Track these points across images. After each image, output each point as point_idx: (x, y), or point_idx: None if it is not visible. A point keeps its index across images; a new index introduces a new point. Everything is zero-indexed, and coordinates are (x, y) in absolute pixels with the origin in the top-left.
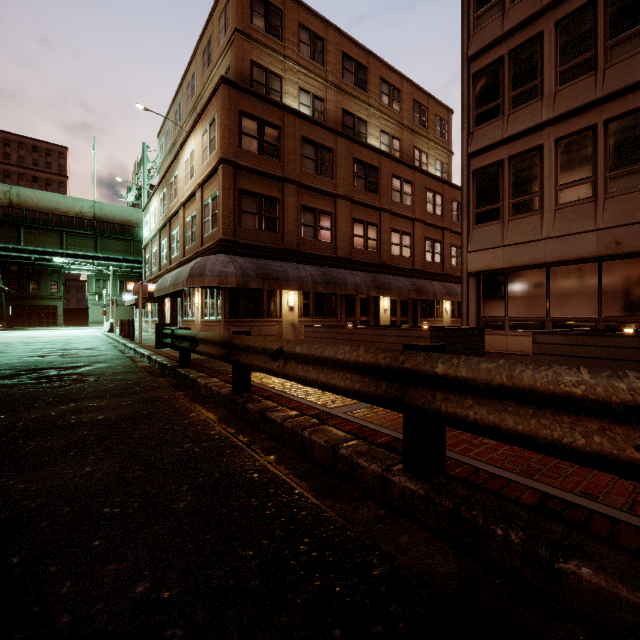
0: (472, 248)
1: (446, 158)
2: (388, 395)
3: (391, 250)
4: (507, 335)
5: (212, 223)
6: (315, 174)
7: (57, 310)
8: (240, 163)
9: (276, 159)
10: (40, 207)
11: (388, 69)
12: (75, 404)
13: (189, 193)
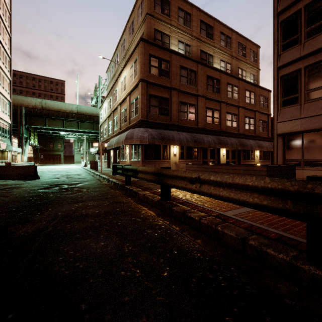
0: (280, 120)
1: (256, 72)
2: (297, 210)
3: (226, 123)
4: (303, 169)
5: (135, 112)
6: (187, 84)
7: (61, 156)
8: (149, 81)
9: (167, 78)
10: (54, 108)
11: (224, 27)
12: (82, 203)
13: (123, 98)
